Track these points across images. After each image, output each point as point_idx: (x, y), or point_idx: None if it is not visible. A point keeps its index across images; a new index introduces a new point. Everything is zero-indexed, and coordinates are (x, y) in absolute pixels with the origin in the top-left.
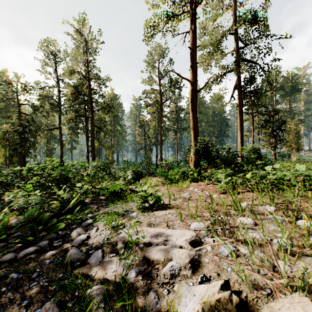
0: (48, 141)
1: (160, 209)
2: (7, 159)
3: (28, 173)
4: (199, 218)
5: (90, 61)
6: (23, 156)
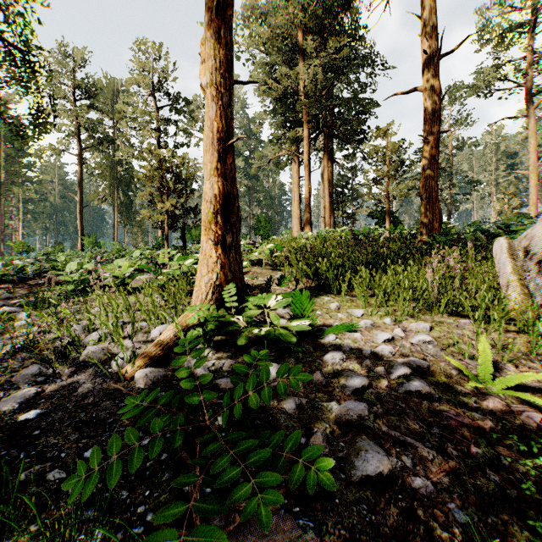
0: None
1: None
2: None
3: None
4: None
5: None
6: None
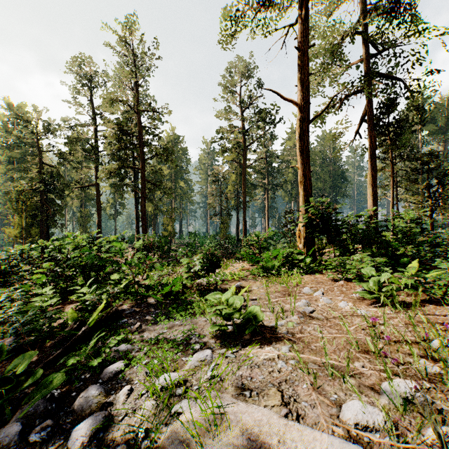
0: (83, 204)
1: (257, 342)
2: (23, 230)
3: (37, 256)
4: (353, 382)
5: (140, 85)
6: (46, 225)
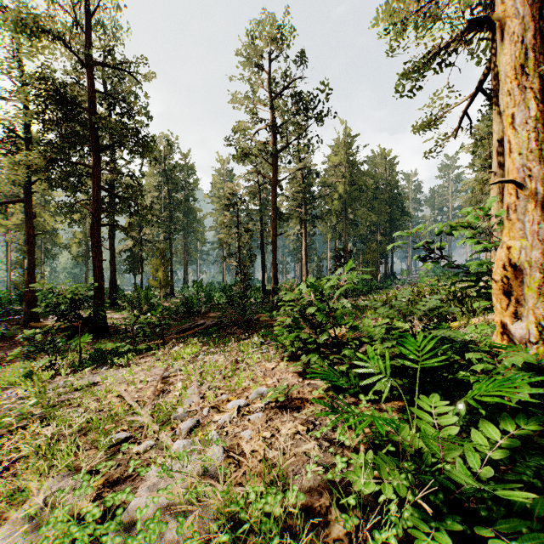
0: None
1: None
2: None
3: None
4: None
5: (95, 26)
6: None
